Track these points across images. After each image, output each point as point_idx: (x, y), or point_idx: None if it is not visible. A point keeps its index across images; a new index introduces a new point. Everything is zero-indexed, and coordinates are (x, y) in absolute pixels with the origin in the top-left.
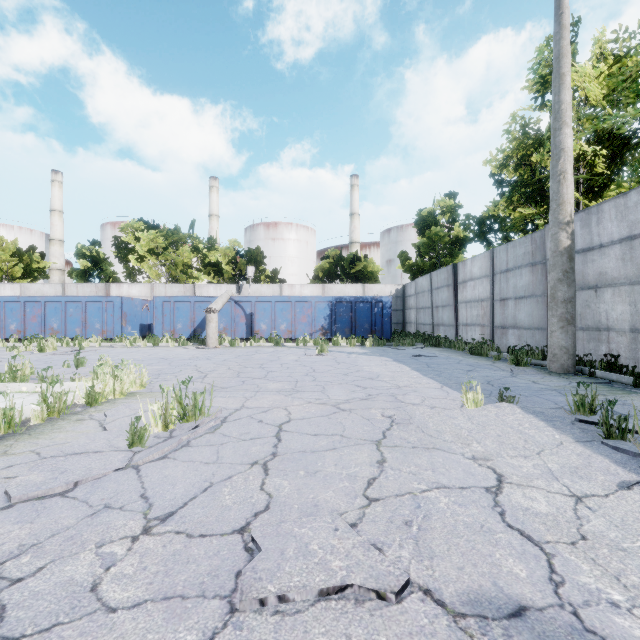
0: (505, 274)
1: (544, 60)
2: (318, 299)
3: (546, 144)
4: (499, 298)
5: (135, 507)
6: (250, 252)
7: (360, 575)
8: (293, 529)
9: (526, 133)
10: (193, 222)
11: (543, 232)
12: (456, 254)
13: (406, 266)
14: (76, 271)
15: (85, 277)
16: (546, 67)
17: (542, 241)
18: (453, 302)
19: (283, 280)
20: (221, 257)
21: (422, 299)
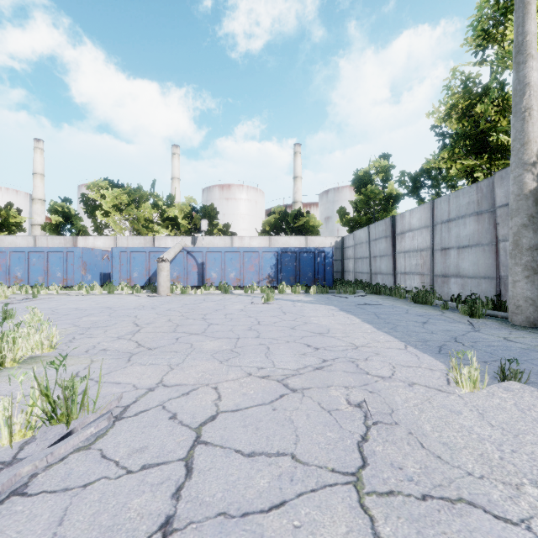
0: (447, 224)
1: (483, 17)
2: (265, 249)
3: (492, 92)
4: (440, 248)
5: None
6: (204, 208)
7: None
8: None
9: (467, 87)
10: (154, 182)
11: (491, 180)
12: (389, 209)
13: (344, 220)
14: (49, 225)
15: (57, 230)
16: (489, 19)
17: (489, 189)
18: (391, 252)
19: (234, 233)
20: (178, 212)
21: (360, 250)
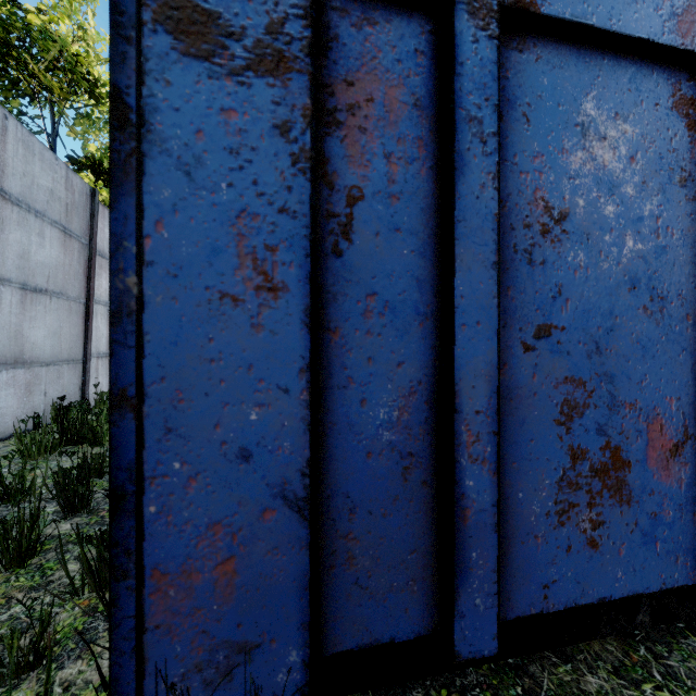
0: None
1: None
2: None
3: None
4: None
5: None
6: None
7: None
8: None
9: None
10: None
11: None
12: None
13: None
14: None
15: None
16: None
17: None
18: (84, 292)
19: None
20: None
21: None
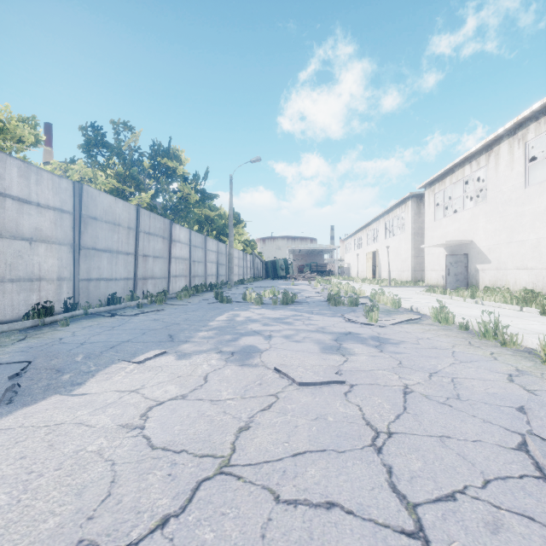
0: None
1: None
2: None
3: None
4: None
5: (437, 397)
6: None
7: (293, 367)
8: (323, 378)
9: None
10: None
11: None
12: None
13: None
14: None
15: None
16: None
17: None
18: None
19: None
20: None
21: None
